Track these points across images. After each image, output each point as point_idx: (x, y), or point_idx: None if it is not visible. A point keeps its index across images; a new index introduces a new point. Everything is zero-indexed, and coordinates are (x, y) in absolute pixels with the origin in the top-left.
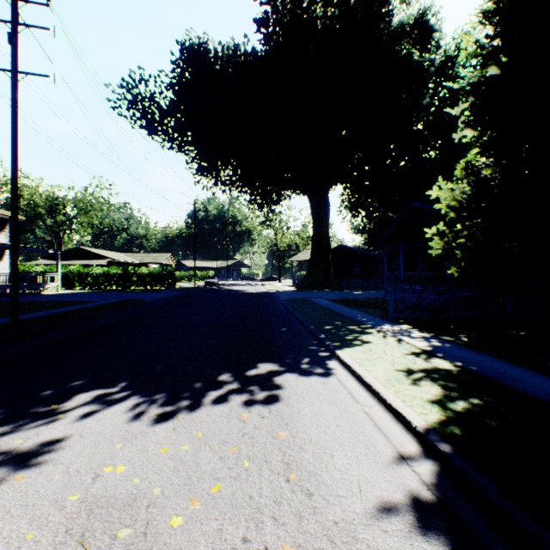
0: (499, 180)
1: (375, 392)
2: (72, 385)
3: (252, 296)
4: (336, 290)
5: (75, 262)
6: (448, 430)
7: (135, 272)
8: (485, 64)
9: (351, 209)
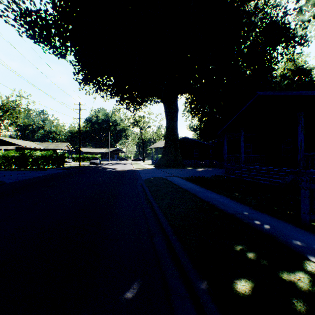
0: None
1: None
2: None
3: (118, 174)
4: (183, 167)
5: None
6: None
7: (30, 155)
8: None
9: (191, 112)
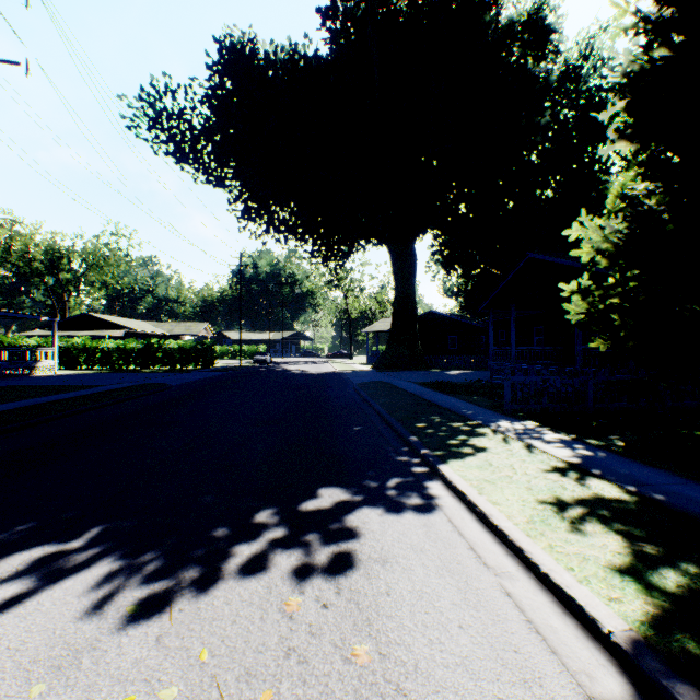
0: (670, 212)
1: (515, 547)
2: (8, 534)
3: (314, 378)
4: (425, 369)
5: (81, 333)
6: (674, 643)
7: (160, 347)
8: (649, 46)
9: (443, 264)
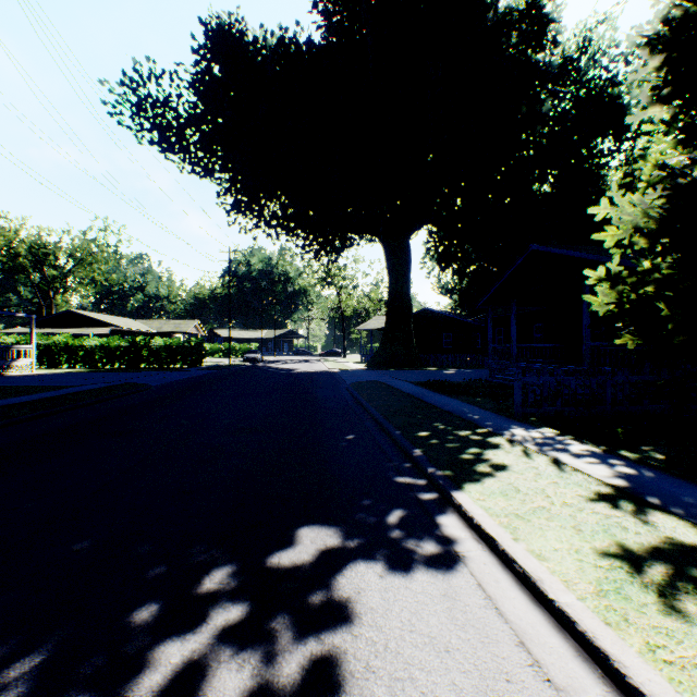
0: None
1: (593, 647)
2: None
3: (305, 377)
4: (420, 368)
5: (64, 331)
6: None
7: (145, 345)
8: None
9: (438, 260)
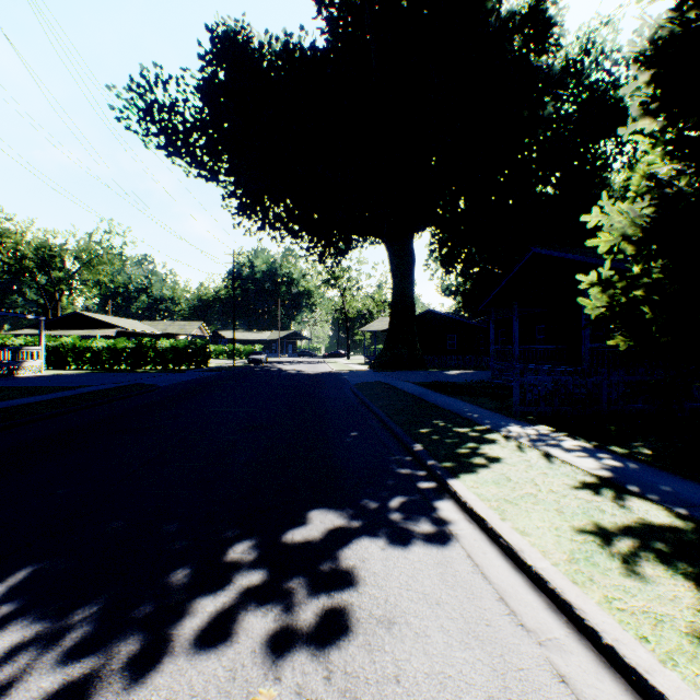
0: None
1: (560, 600)
2: None
3: (310, 378)
4: (423, 369)
5: (71, 332)
6: None
7: (151, 346)
8: (679, 9)
9: (442, 262)
